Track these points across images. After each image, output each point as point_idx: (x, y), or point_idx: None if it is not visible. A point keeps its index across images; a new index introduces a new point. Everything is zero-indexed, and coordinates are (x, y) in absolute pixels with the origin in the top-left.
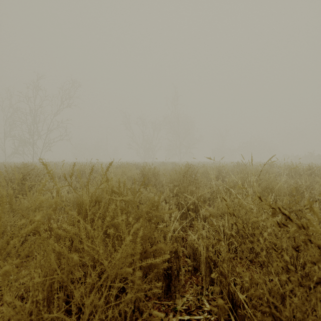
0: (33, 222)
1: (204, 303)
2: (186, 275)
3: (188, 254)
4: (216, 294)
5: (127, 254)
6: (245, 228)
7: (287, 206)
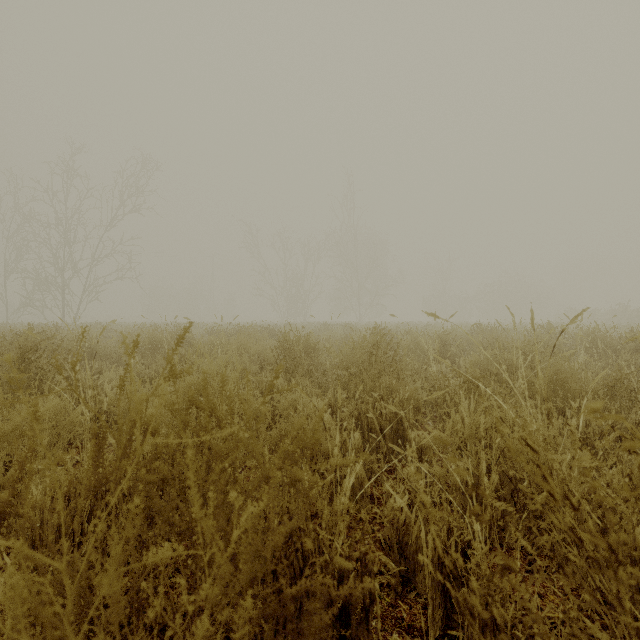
0: None
1: None
2: (383, 596)
3: (386, 542)
4: None
5: None
6: (619, 556)
7: None
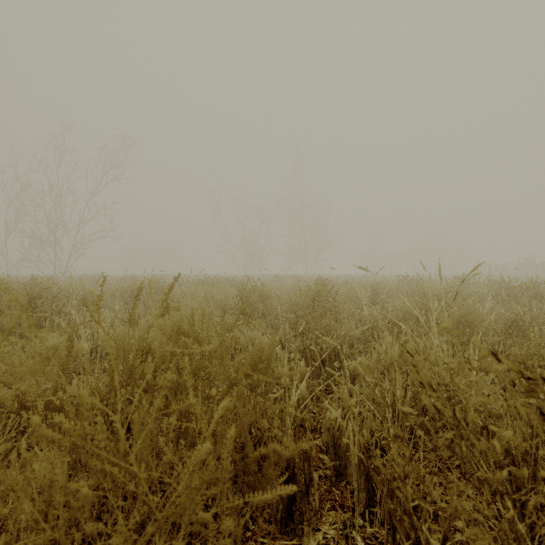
0: (23, 394)
1: (357, 544)
2: (321, 485)
3: (324, 445)
4: (380, 525)
5: (201, 480)
6: (458, 417)
7: (516, 359)
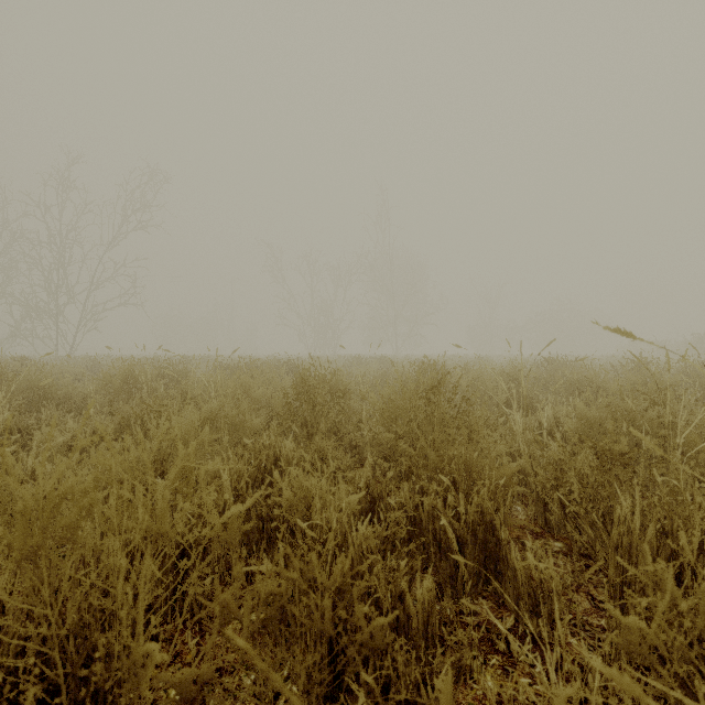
0: None
1: None
2: None
3: None
4: None
5: None
6: None
7: None
